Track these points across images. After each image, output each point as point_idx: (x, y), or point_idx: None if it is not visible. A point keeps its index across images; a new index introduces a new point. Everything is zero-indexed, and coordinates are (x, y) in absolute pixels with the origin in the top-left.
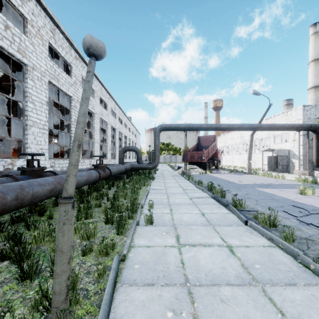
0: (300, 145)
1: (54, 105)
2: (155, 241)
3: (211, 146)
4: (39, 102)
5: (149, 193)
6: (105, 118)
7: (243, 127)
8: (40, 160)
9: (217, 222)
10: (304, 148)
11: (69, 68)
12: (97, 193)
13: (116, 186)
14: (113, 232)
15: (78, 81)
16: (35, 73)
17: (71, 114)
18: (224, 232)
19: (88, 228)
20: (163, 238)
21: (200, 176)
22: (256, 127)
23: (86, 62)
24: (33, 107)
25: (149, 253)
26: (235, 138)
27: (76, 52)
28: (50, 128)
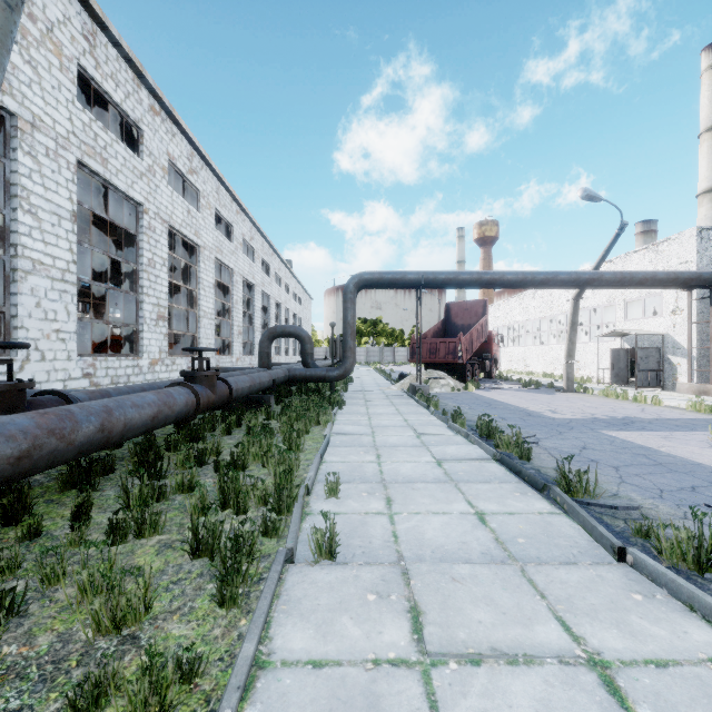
0: (693, 322)
1: (110, 231)
2: (341, 638)
3: (477, 325)
4: (50, 212)
5: (330, 444)
6: (228, 260)
7: (558, 280)
8: (53, 359)
9: (527, 547)
10: (701, 331)
11: (135, 134)
12: (195, 444)
13: (246, 425)
14: (211, 592)
15: (159, 168)
16: (40, 138)
17: (140, 248)
18: (562, 592)
19: (118, 591)
20: (369, 618)
21: (453, 396)
22: (590, 279)
23: (180, 121)
24: (32, 224)
25: (318, 705)
26: (530, 307)
27: (153, 95)
28: (83, 280)
